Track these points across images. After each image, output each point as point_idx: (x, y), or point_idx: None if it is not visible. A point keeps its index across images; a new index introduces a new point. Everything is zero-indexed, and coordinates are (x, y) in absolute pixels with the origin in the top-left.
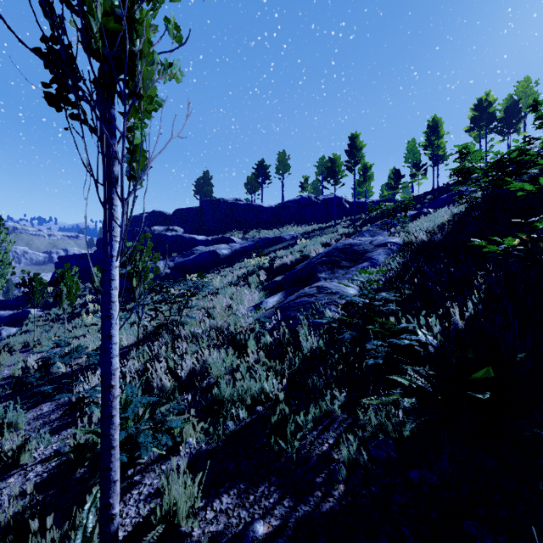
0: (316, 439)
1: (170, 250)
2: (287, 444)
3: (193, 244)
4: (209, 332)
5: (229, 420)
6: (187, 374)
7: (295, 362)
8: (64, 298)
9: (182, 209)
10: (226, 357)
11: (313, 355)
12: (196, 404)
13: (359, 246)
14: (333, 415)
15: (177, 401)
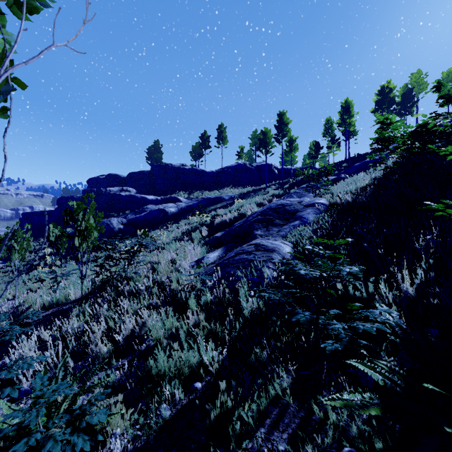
0: (264, 440)
1: (124, 208)
2: (229, 446)
3: (145, 203)
4: (152, 287)
5: (164, 402)
6: (126, 337)
7: (236, 325)
8: (15, 254)
9: (135, 172)
10: (165, 319)
11: (253, 316)
12: (132, 373)
13: (290, 206)
14: (281, 402)
15: (113, 368)
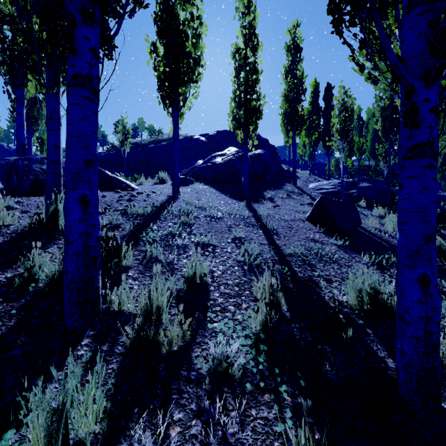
0: None
1: None
2: None
3: None
4: None
5: None
6: None
7: None
8: None
9: None
10: None
11: None
12: None
13: None
14: None
15: None
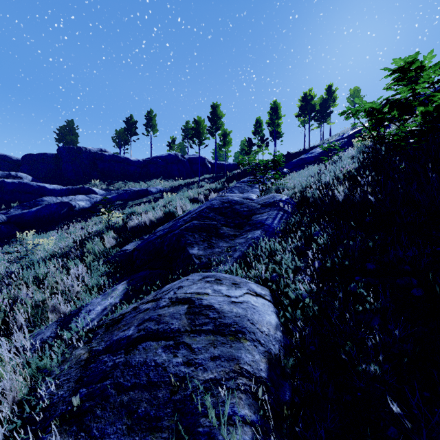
0: None
1: (10, 200)
2: None
3: (43, 194)
4: None
5: None
6: None
7: None
8: None
9: (34, 154)
10: None
11: None
12: None
13: (241, 205)
14: None
15: None
